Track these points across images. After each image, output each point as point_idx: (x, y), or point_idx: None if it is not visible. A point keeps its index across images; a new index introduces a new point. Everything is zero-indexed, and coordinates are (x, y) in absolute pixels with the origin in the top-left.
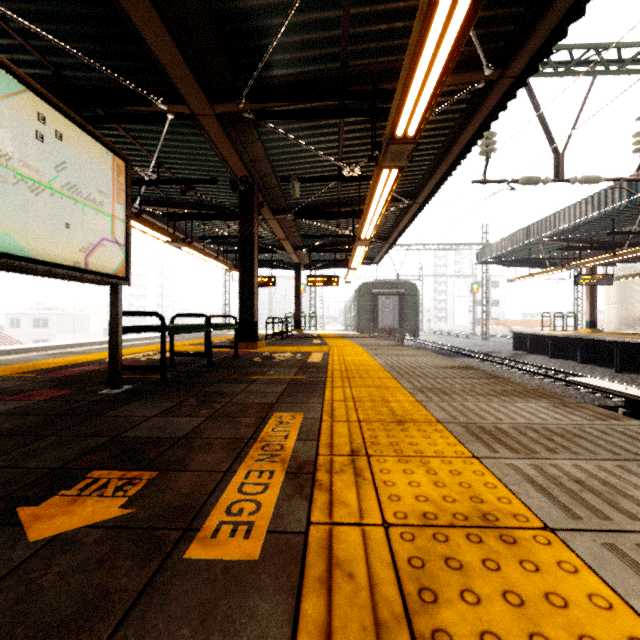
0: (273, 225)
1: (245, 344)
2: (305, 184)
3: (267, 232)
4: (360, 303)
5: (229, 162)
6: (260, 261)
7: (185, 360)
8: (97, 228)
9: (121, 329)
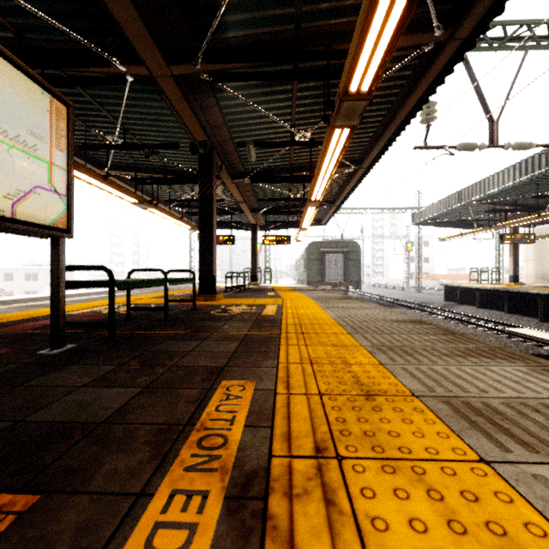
0: (232, 189)
1: (204, 297)
2: (260, 150)
3: (227, 196)
4: (309, 260)
5: (189, 126)
6: (221, 222)
7: (144, 313)
8: (29, 174)
9: (63, 284)
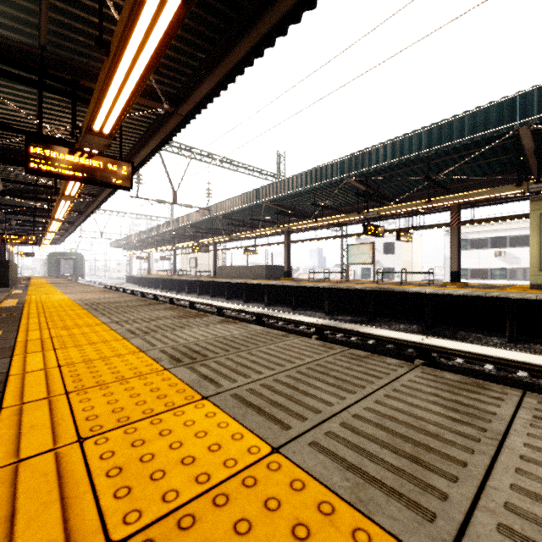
0: None
1: None
2: None
3: None
4: (50, 262)
5: None
6: None
7: None
8: None
9: None
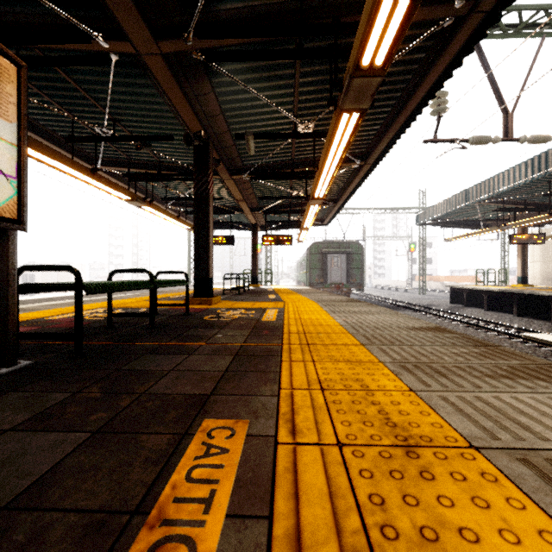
0: (230, 186)
1: (200, 300)
2: (260, 144)
3: (226, 194)
4: (311, 261)
5: (182, 114)
6: (220, 222)
7: (131, 319)
8: None
9: (15, 288)
